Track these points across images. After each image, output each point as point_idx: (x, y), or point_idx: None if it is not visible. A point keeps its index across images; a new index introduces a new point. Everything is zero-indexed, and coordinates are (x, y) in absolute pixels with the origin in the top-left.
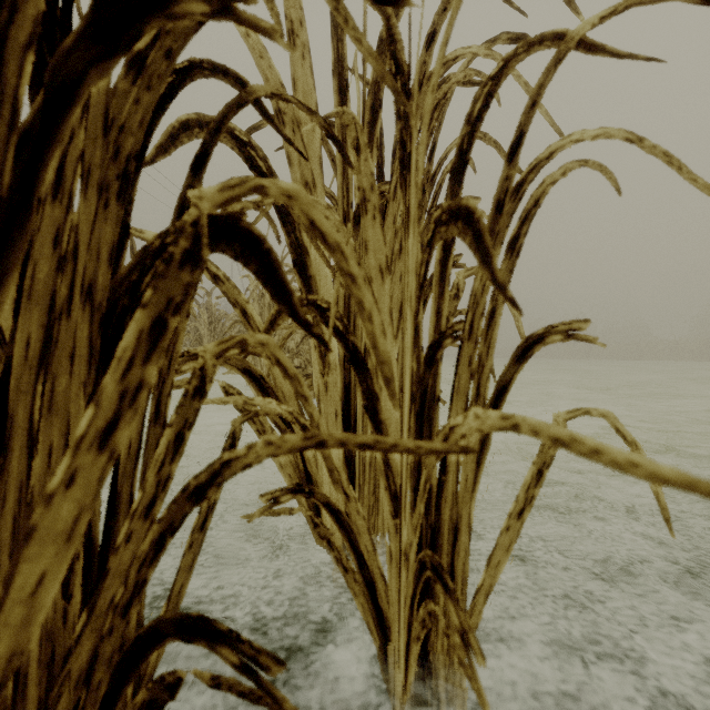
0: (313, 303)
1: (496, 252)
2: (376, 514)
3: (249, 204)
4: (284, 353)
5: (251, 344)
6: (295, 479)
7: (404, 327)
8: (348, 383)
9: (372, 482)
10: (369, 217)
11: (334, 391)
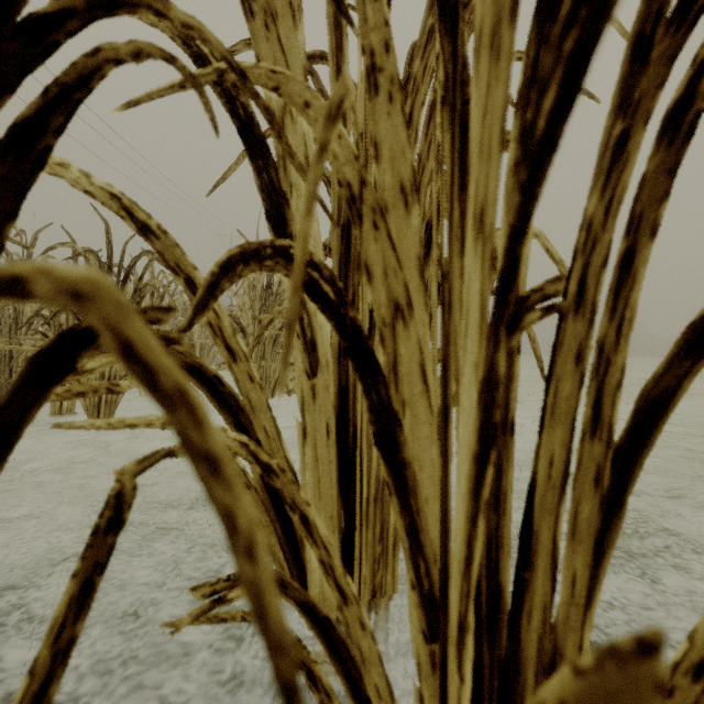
0: (283, 252)
1: (635, 137)
2: (384, 568)
3: (151, 48)
4: (278, 349)
5: (40, 292)
6: (268, 526)
7: (451, 288)
8: (345, 386)
9: (378, 523)
10: (382, 99)
11: (325, 397)
